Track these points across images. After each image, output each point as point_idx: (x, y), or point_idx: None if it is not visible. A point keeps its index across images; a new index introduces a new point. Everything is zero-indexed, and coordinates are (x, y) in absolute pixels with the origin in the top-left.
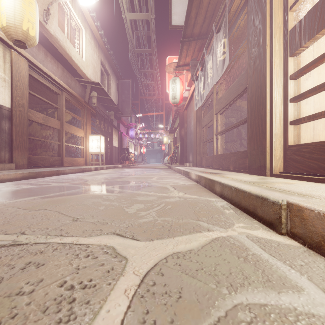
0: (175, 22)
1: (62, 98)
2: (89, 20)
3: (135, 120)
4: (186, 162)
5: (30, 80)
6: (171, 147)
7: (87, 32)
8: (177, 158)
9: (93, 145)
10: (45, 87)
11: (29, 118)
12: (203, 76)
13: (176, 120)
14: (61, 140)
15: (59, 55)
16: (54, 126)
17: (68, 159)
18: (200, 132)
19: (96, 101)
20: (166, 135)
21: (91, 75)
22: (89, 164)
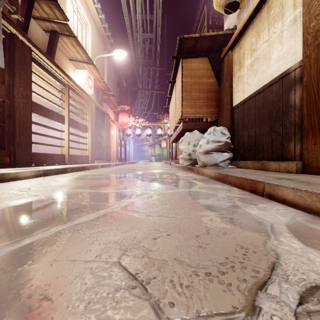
0: None
1: None
2: None
3: None
4: None
5: None
6: None
7: None
8: None
9: None
10: None
11: None
12: None
13: None
14: None
15: None
16: None
17: None
18: None
19: None
20: None
21: None
22: None
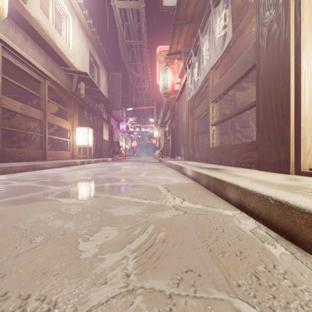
0: (167, 3)
1: (44, 86)
2: (76, 7)
3: (126, 114)
4: (177, 155)
5: (8, 66)
6: (161, 140)
7: (74, 20)
8: (168, 152)
9: (80, 138)
10: (26, 74)
11: (4, 106)
12: (198, 61)
13: (167, 113)
14: (44, 132)
15: (42, 40)
16: (35, 117)
17: (52, 152)
18: (192, 123)
19: (84, 92)
20: (157, 129)
21: (78, 65)
22: (76, 158)
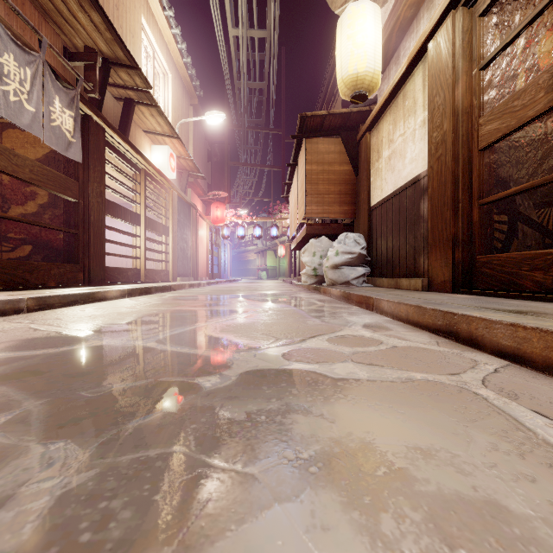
0: None
1: None
2: None
3: None
4: None
5: None
6: None
7: None
8: None
9: None
10: None
11: (492, 138)
12: None
13: None
14: None
15: None
16: None
17: None
18: None
19: None
20: None
21: None
22: None
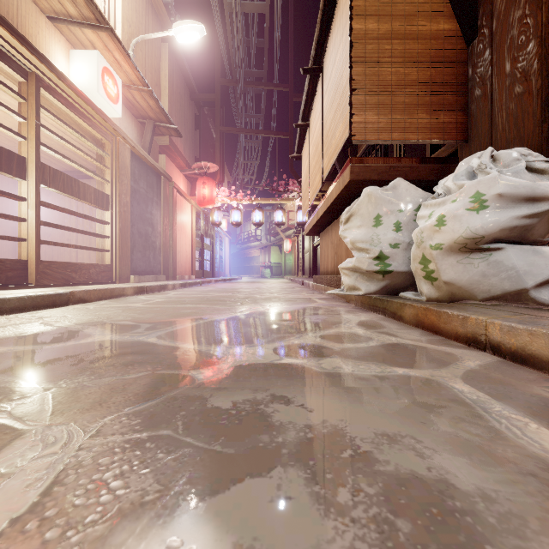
0: None
1: None
2: None
3: None
4: None
5: None
6: None
7: None
8: None
9: None
10: None
11: None
12: None
13: None
14: None
15: None
16: None
17: None
18: None
19: None
20: None
21: None
22: None
